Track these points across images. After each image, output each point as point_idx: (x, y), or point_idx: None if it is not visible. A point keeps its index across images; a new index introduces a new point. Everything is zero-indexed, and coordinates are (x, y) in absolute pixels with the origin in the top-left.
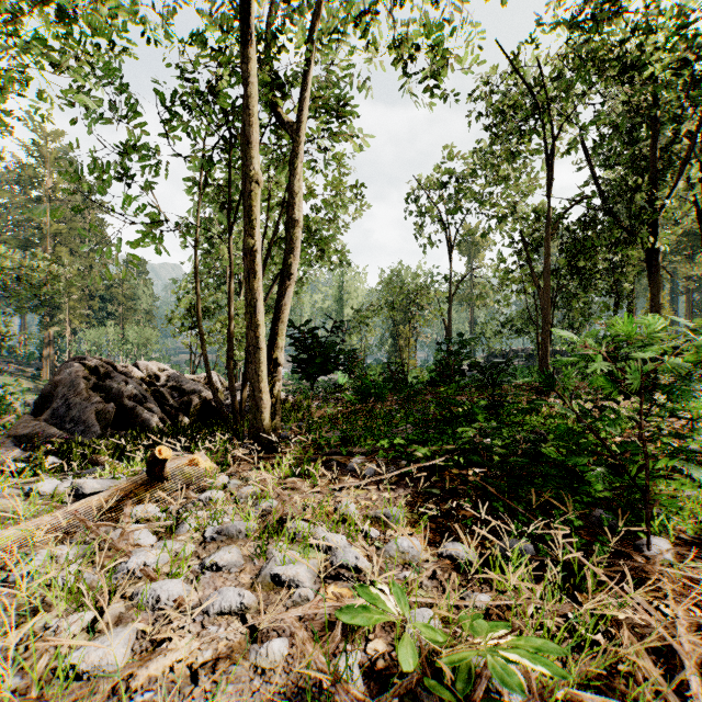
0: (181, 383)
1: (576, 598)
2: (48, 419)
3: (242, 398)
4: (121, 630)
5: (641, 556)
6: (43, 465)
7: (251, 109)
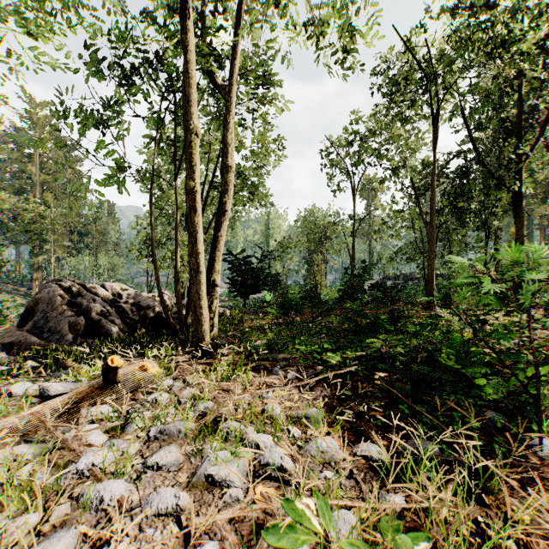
0: (139, 300)
1: (484, 501)
2: (30, 329)
3: (187, 313)
4: (63, 533)
5: (534, 456)
6: (23, 368)
7: (193, 74)
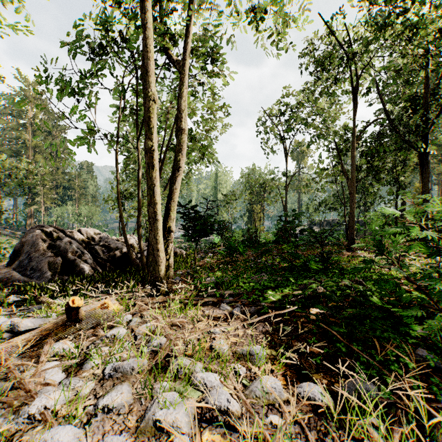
0: (109, 242)
1: None
2: (16, 268)
3: (148, 254)
4: None
5: None
6: (6, 302)
7: (151, 48)
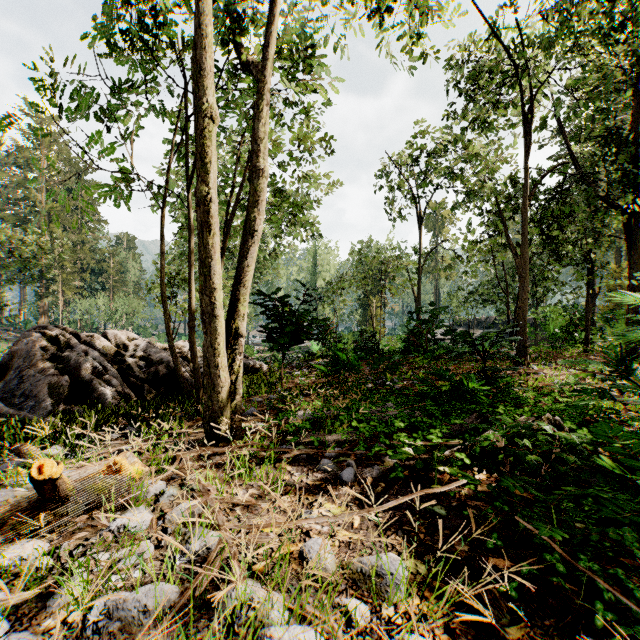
0: (149, 353)
1: None
2: None
3: None
4: None
5: None
6: None
7: (205, 29)
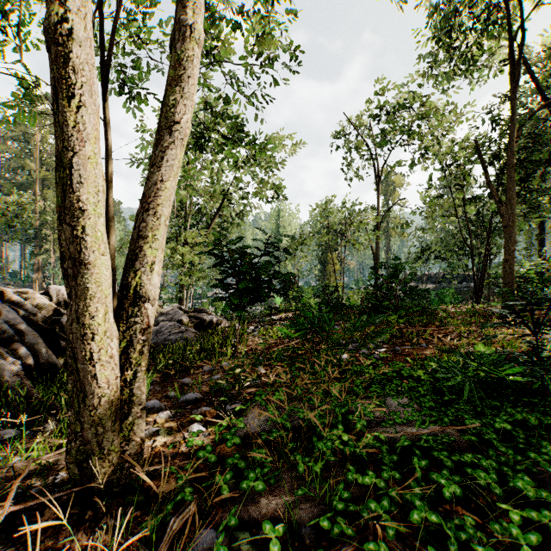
0: None
1: None
2: None
3: None
4: None
5: None
6: None
7: None
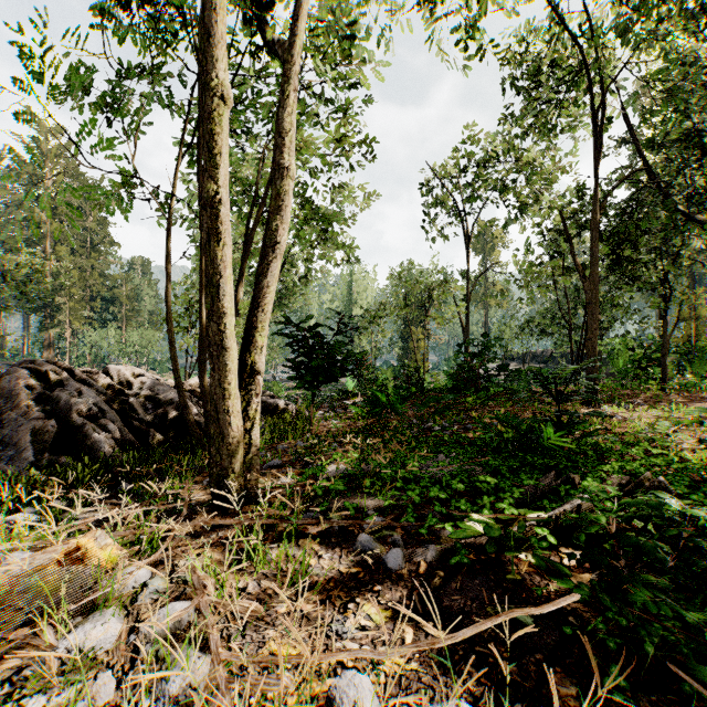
0: (157, 391)
1: None
2: None
3: None
4: None
5: None
6: None
7: None
